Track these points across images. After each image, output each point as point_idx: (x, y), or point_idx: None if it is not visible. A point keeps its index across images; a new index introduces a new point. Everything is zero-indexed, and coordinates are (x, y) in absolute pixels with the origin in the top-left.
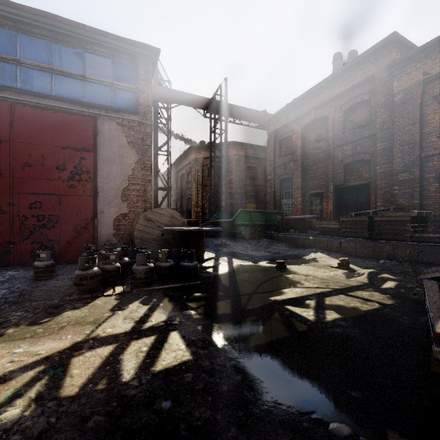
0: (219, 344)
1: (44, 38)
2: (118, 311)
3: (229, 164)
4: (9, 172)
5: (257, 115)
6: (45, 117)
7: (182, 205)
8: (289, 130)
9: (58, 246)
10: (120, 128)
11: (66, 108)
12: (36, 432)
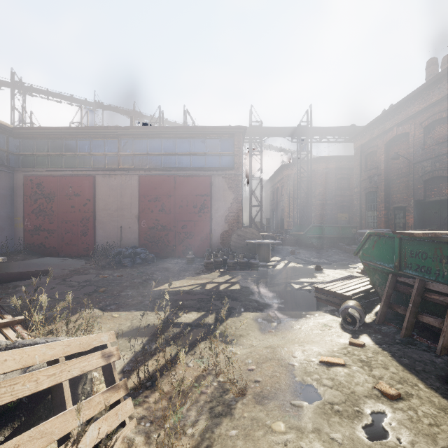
0: (251, 288)
1: (187, 138)
2: (220, 277)
3: (318, 178)
4: (174, 210)
5: (344, 131)
6: (188, 181)
7: (277, 214)
8: (373, 145)
9: (193, 248)
10: (224, 180)
11: (197, 174)
12: (202, 291)
